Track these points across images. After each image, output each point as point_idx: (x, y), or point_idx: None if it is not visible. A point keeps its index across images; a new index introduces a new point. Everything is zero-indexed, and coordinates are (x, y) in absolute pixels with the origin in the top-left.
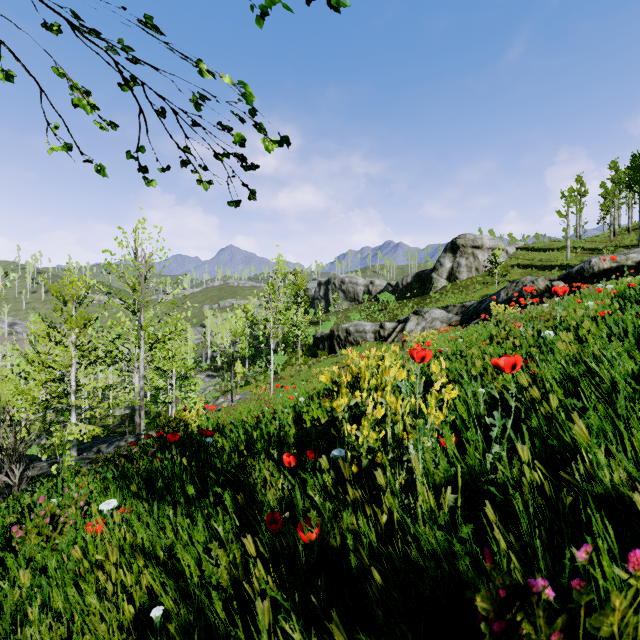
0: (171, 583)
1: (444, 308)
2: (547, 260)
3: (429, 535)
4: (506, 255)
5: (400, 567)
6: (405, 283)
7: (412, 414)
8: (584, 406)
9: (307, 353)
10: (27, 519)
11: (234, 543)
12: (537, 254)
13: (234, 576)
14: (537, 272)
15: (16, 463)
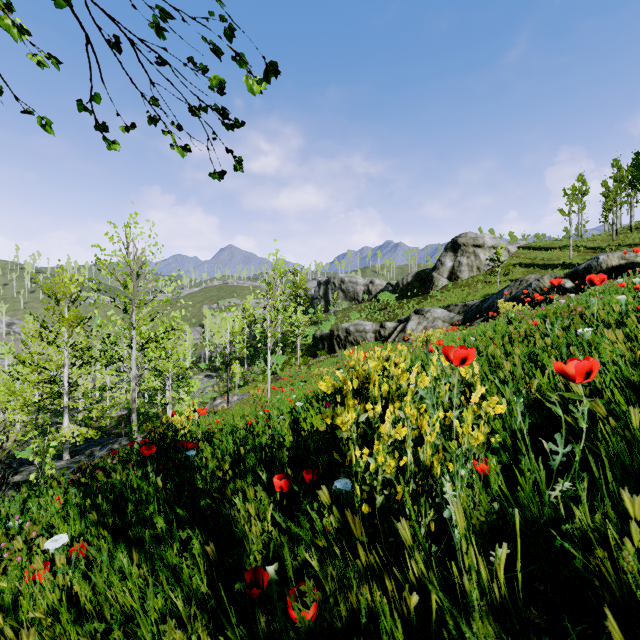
0: None
1: (445, 307)
2: (549, 259)
3: (489, 637)
4: (508, 254)
5: None
6: (405, 282)
7: (440, 433)
8: None
9: (306, 353)
10: None
11: (200, 616)
12: (539, 253)
13: None
14: (539, 271)
15: None
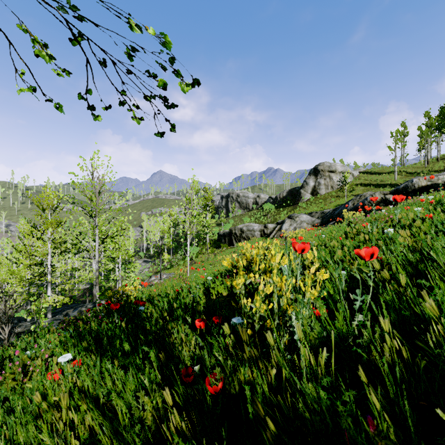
0: (107, 423)
1: (309, 214)
2: (381, 180)
3: (310, 388)
4: (352, 177)
5: (287, 414)
6: (282, 196)
7: (293, 290)
8: (420, 284)
9: (213, 245)
10: (7, 367)
11: (157, 390)
12: (374, 176)
13: (157, 416)
14: (374, 189)
15: (6, 323)
